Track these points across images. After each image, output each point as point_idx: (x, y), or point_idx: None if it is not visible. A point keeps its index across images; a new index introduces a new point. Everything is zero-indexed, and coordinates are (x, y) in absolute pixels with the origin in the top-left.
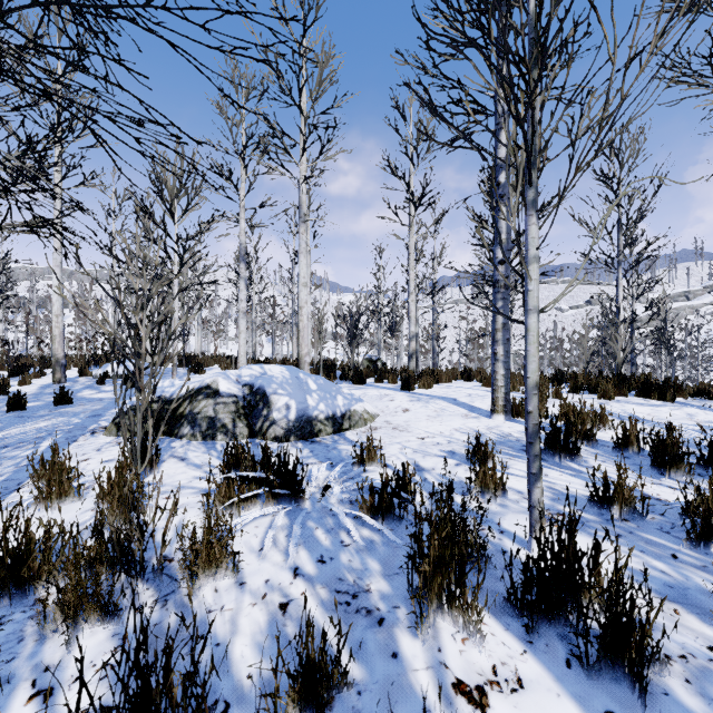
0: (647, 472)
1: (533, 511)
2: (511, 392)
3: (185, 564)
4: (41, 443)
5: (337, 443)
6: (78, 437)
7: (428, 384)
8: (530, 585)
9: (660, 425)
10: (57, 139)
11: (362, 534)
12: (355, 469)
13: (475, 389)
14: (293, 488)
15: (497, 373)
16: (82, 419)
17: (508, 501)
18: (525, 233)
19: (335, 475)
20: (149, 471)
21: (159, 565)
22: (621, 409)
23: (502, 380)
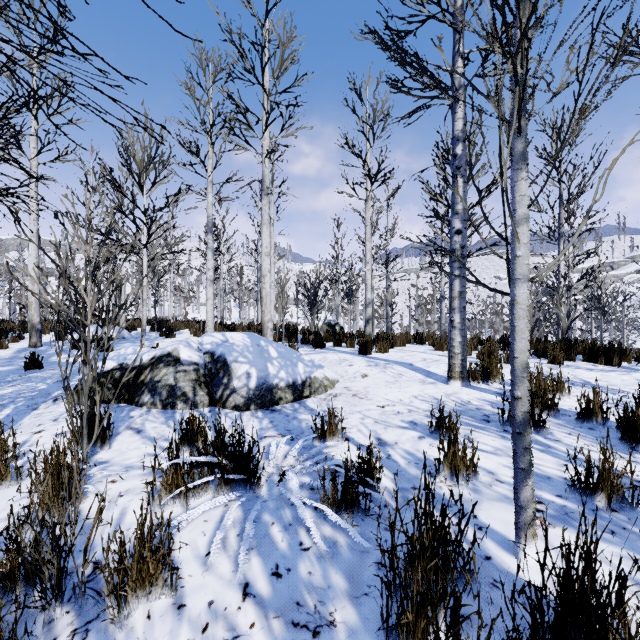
0: (618, 447)
1: (521, 512)
2: None
3: (112, 582)
4: (1, 412)
5: (297, 412)
6: (39, 404)
7: (384, 349)
8: (546, 639)
9: (613, 391)
10: (33, 116)
11: (324, 532)
12: (316, 443)
13: (428, 353)
14: (248, 472)
15: (454, 340)
16: (49, 385)
17: (480, 485)
18: (511, 190)
19: (295, 451)
20: (100, 447)
21: (81, 584)
22: (571, 374)
23: (459, 347)
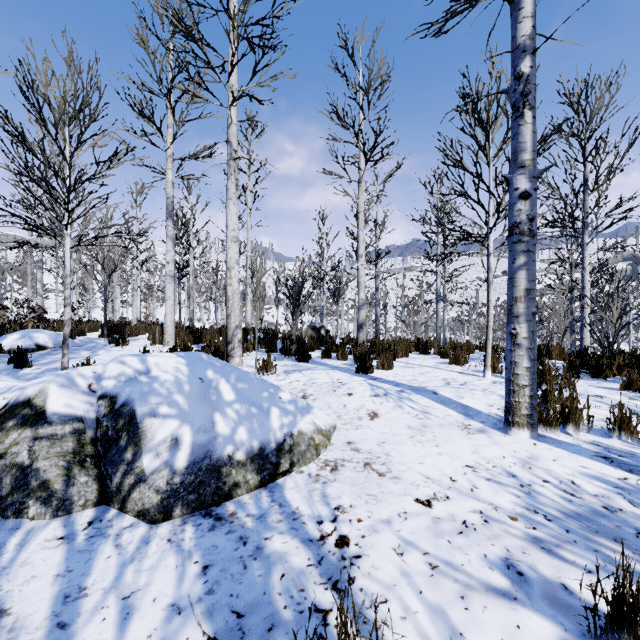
0: None
1: None
2: (493, 375)
3: None
4: None
5: (264, 527)
6: None
7: (388, 364)
8: None
9: None
10: None
11: None
12: None
13: (444, 369)
14: None
15: (517, 365)
16: None
17: None
18: None
19: None
20: None
21: None
22: None
23: (527, 376)
